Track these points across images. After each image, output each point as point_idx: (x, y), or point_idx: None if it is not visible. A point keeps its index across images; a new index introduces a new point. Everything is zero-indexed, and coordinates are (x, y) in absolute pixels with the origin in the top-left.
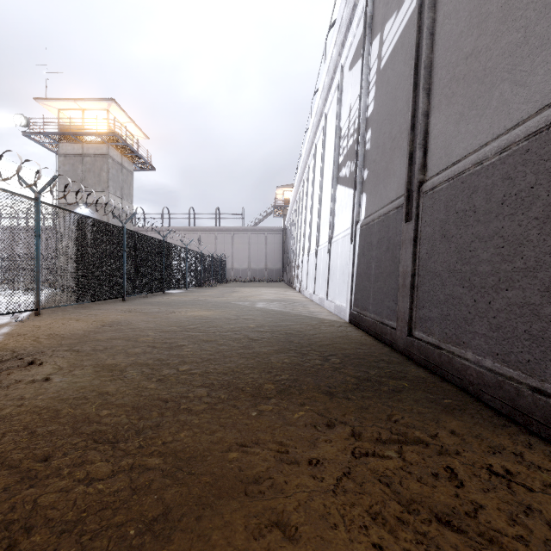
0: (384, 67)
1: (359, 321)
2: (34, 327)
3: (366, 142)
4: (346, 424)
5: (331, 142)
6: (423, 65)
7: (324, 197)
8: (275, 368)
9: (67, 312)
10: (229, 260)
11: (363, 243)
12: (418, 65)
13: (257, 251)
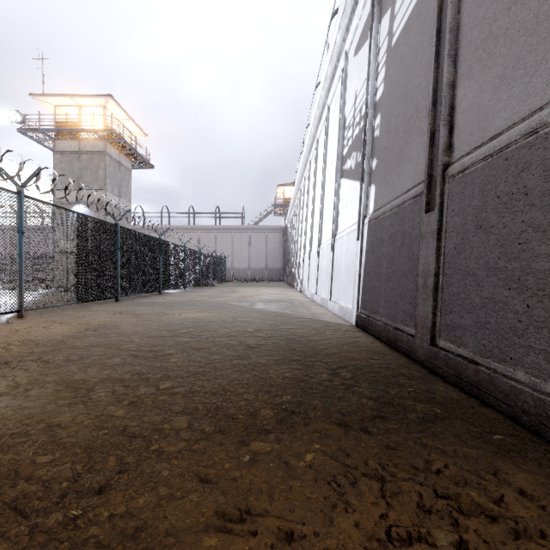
0: (396, 43)
1: (368, 325)
2: (11, 331)
3: (374, 129)
4: (371, 478)
5: (335, 134)
6: (448, 27)
7: (326, 193)
8: (274, 386)
9: (54, 313)
10: (229, 259)
11: (372, 239)
12: (441, 31)
13: (258, 251)
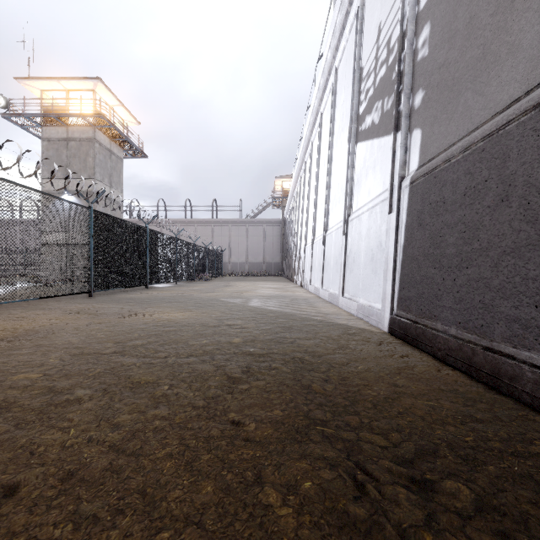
0: None
1: (416, 336)
2: None
3: (418, 50)
4: None
5: (345, 96)
6: None
7: (334, 169)
8: None
9: None
10: (226, 253)
11: (420, 205)
12: None
13: (255, 244)
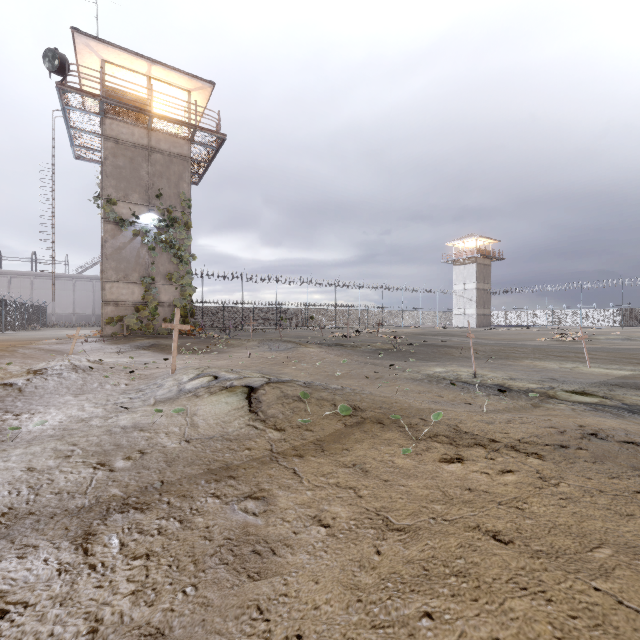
0: None
1: None
2: None
3: None
4: None
5: None
6: None
7: None
8: None
9: None
10: (49, 305)
11: None
12: None
13: (84, 298)
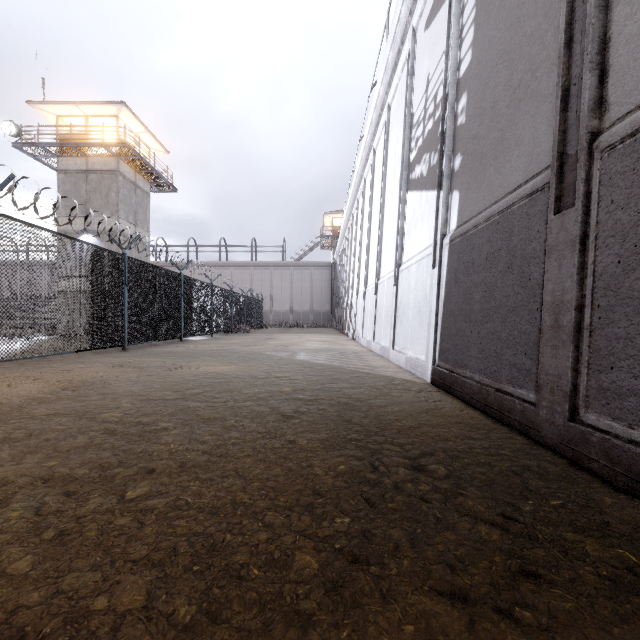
0: None
1: (451, 384)
2: None
3: (457, 115)
4: None
5: (398, 138)
6: None
7: (386, 213)
8: (320, 494)
9: (34, 366)
10: (267, 301)
11: (456, 264)
12: None
13: (301, 290)
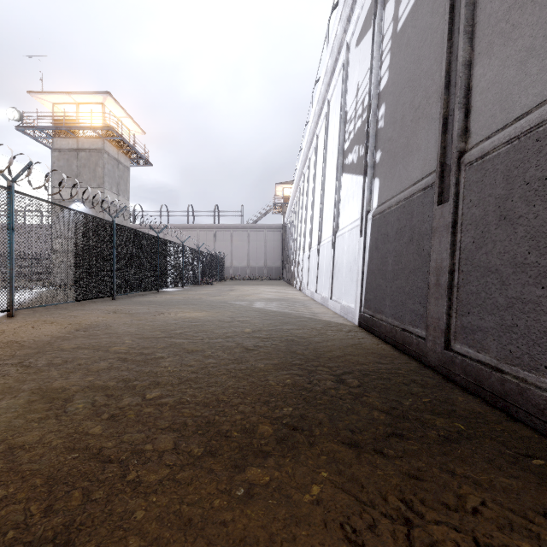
0: (402, 28)
1: (372, 326)
2: None
3: (378, 120)
4: (393, 521)
5: (335, 129)
6: (463, 1)
7: (326, 189)
8: (273, 396)
9: (46, 312)
10: (228, 258)
11: (376, 235)
12: (455, 7)
13: (257, 249)
